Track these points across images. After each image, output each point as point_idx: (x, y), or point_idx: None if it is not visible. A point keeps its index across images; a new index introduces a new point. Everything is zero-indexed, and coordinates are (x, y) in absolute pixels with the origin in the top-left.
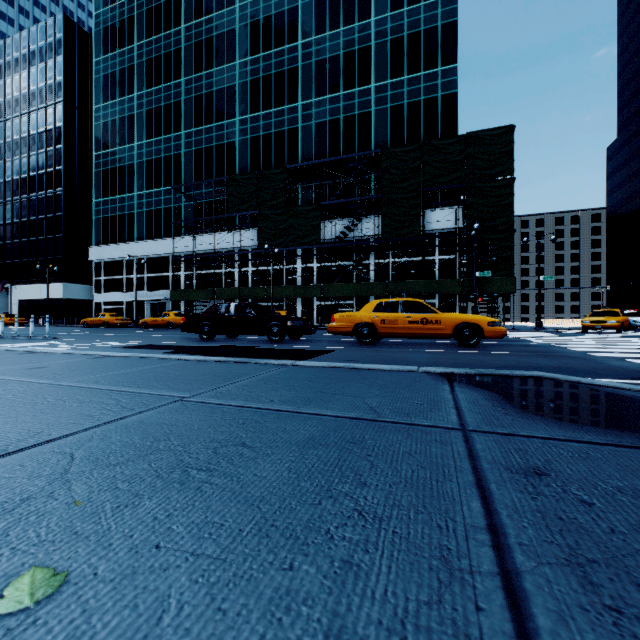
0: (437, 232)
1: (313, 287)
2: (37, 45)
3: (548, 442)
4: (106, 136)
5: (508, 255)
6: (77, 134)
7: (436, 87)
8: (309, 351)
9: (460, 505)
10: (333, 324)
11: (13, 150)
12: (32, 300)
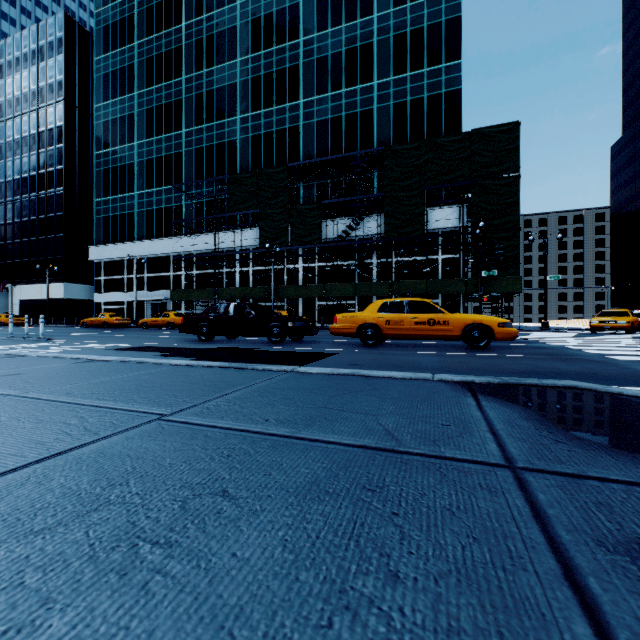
0: (441, 231)
1: (315, 287)
2: (38, 44)
3: (633, 490)
4: (107, 135)
5: (514, 254)
6: (78, 133)
7: (440, 84)
8: (311, 354)
9: (558, 631)
10: (336, 325)
11: (14, 150)
12: (33, 300)
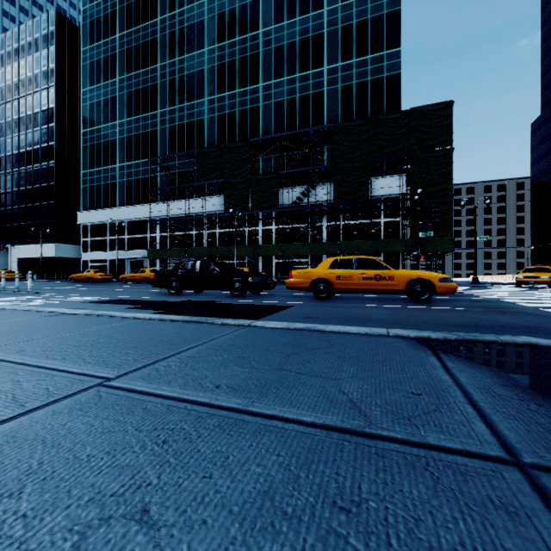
0: (383, 197)
1: (272, 246)
2: (33, 37)
3: None
4: (92, 115)
5: (447, 217)
6: (67, 114)
7: (382, 69)
8: (268, 306)
9: None
10: (291, 280)
11: (12, 128)
12: (29, 258)
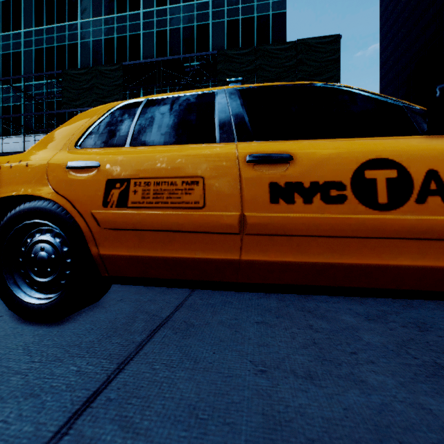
0: None
1: None
2: None
3: None
4: None
5: None
6: None
7: (268, 6)
8: None
9: None
10: None
11: None
12: None
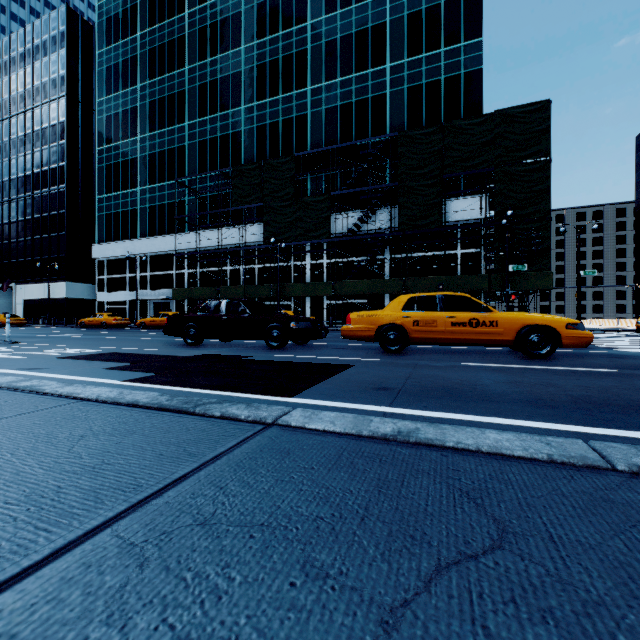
0: (459, 224)
1: (323, 284)
2: (41, 39)
3: None
4: (109, 130)
5: (543, 247)
6: (81, 129)
7: (458, 64)
8: (317, 366)
9: None
10: (349, 326)
11: (18, 147)
12: (36, 300)
